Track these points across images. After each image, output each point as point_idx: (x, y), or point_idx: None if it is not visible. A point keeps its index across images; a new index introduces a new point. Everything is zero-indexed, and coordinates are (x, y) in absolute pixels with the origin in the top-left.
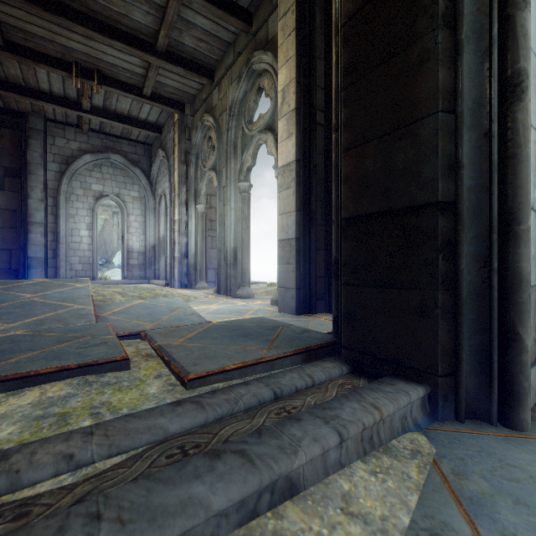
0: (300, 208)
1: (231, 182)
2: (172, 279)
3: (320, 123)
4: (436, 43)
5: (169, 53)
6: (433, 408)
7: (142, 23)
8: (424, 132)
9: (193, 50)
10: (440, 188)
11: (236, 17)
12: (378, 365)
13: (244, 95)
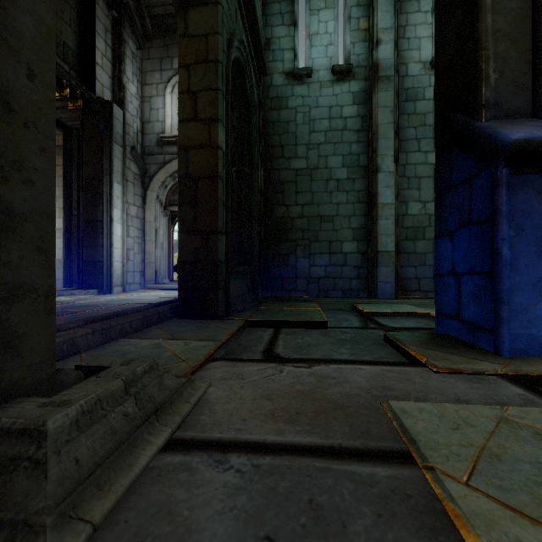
0: (65, 247)
1: None
2: None
3: (75, 214)
4: (100, 236)
5: None
6: (99, 293)
7: None
8: (98, 249)
9: None
10: (100, 259)
11: None
12: (91, 289)
13: None
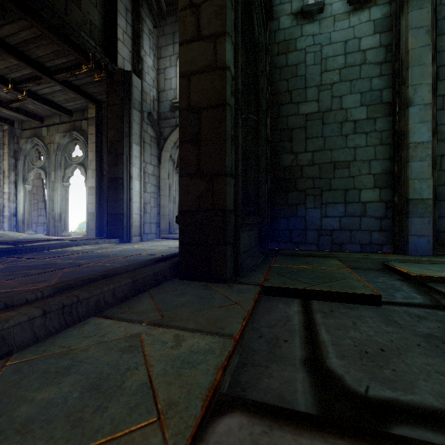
0: (97, 203)
1: (58, 181)
2: (2, 229)
3: (105, 175)
4: (120, 191)
5: (16, 107)
6: (120, 242)
7: (3, 95)
8: (119, 203)
9: (33, 109)
10: (121, 212)
11: (65, 113)
12: (113, 238)
13: (67, 143)
